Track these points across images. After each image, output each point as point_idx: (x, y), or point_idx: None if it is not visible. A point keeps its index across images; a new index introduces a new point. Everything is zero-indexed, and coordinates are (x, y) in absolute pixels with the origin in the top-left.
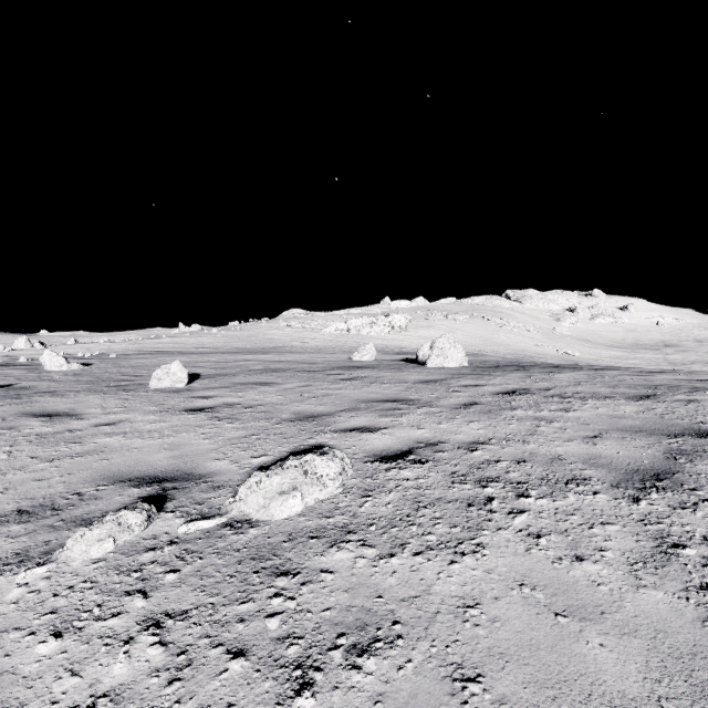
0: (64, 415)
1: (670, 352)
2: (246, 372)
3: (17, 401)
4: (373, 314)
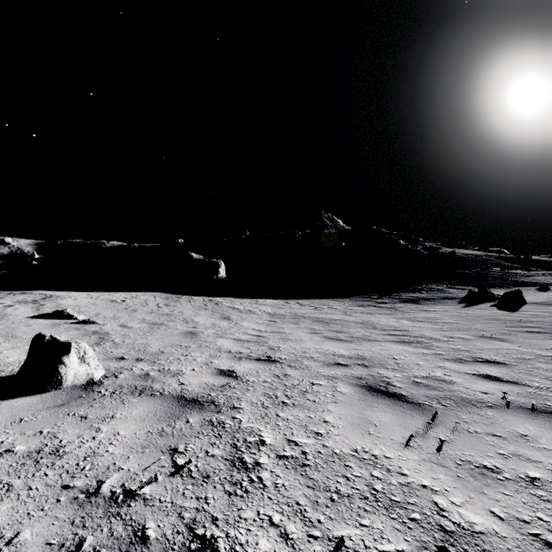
0: None
1: None
2: None
3: None
4: None
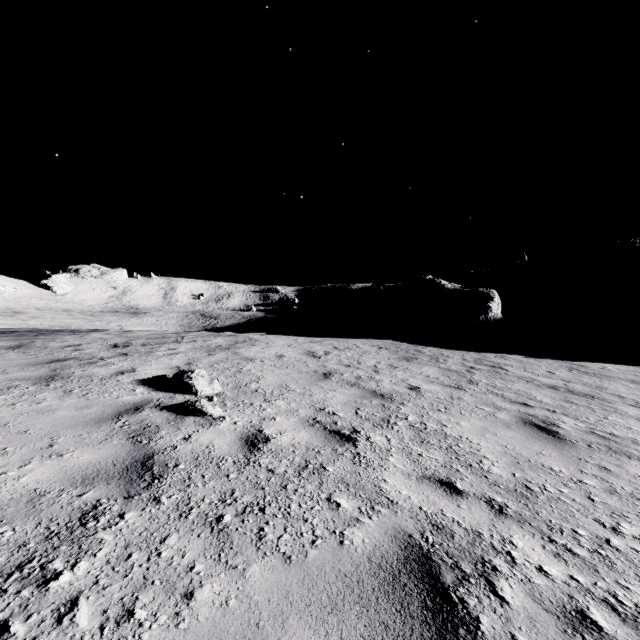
0: None
1: (26, 318)
2: None
3: None
4: None
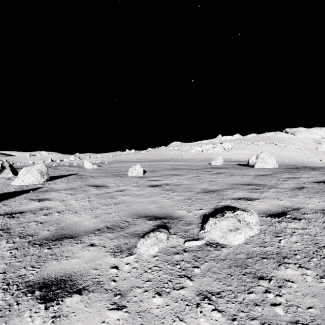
0: (102, 186)
1: None
2: (165, 169)
3: (82, 180)
4: (213, 143)
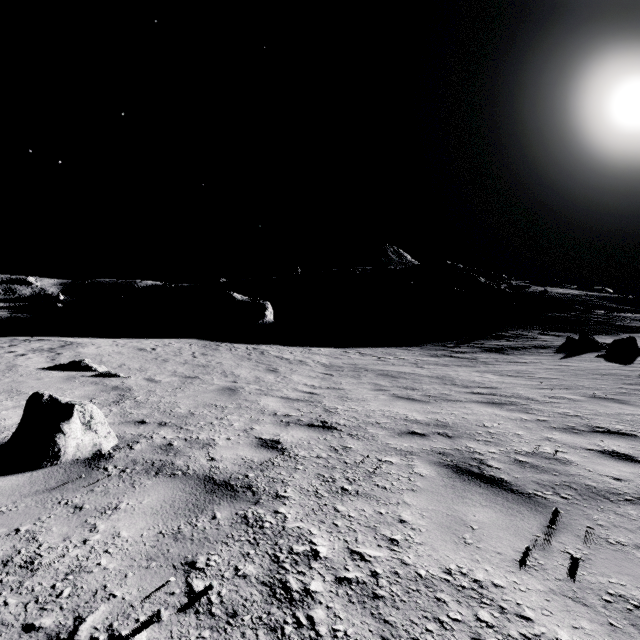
0: None
1: None
2: None
3: None
4: None
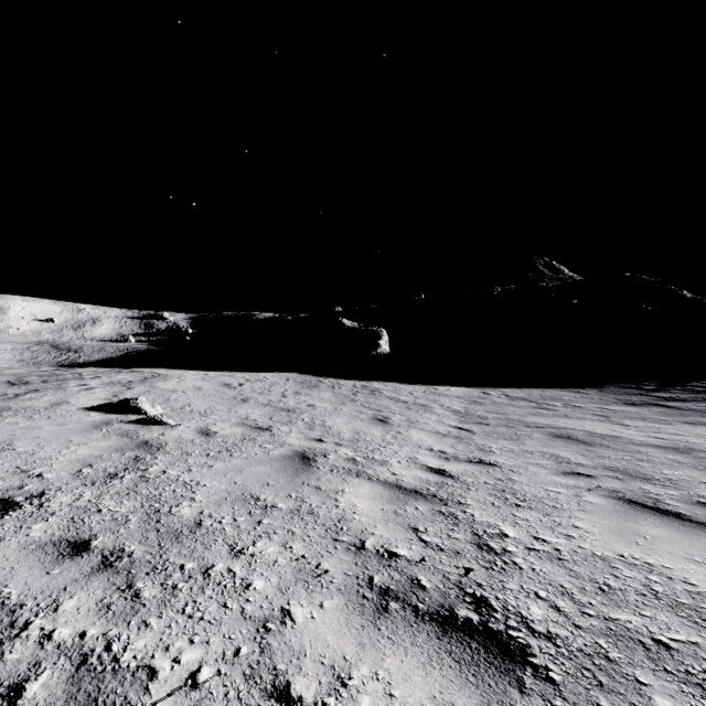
0: None
1: None
2: None
3: None
4: None
